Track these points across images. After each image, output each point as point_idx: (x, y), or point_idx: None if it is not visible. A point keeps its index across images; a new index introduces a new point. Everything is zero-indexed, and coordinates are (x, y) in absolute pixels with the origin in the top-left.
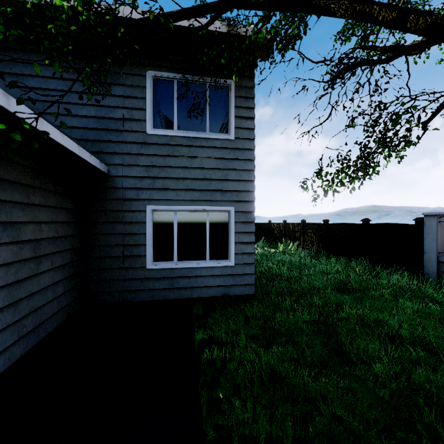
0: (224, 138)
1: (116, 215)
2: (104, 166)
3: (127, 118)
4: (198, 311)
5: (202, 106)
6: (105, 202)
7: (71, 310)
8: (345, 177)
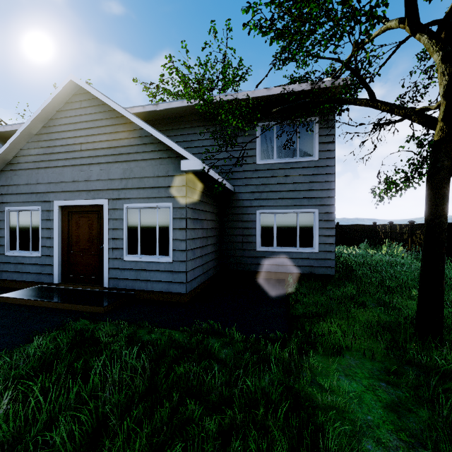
0: (310, 160)
1: (238, 216)
2: (232, 187)
3: (245, 156)
4: (290, 280)
5: (294, 139)
6: (232, 209)
7: (216, 270)
8: (393, 187)
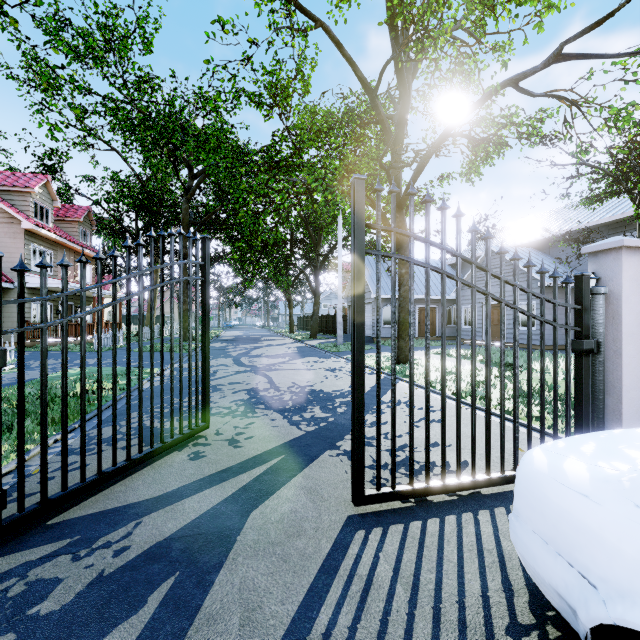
0: None
1: None
2: None
3: None
4: None
5: None
6: None
7: None
8: None
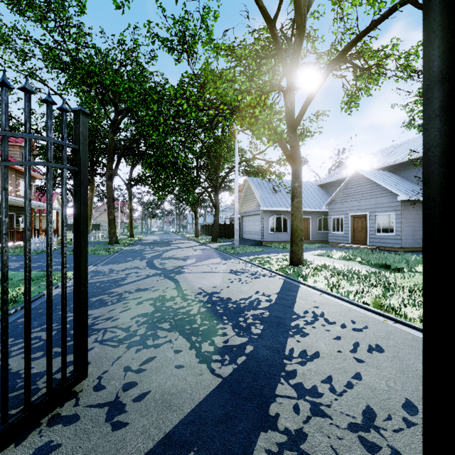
0: None
1: None
2: None
3: None
4: None
5: None
6: None
7: None
8: None
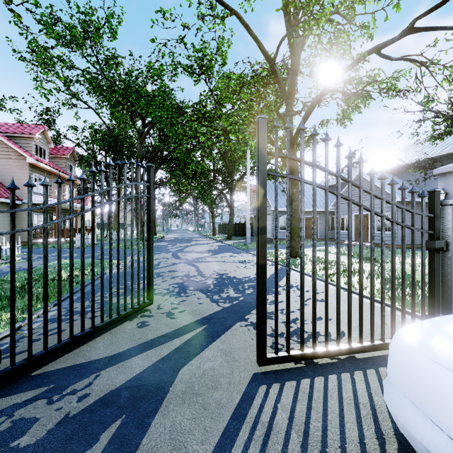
0: None
1: None
2: None
3: None
4: None
5: None
6: None
7: None
8: None
